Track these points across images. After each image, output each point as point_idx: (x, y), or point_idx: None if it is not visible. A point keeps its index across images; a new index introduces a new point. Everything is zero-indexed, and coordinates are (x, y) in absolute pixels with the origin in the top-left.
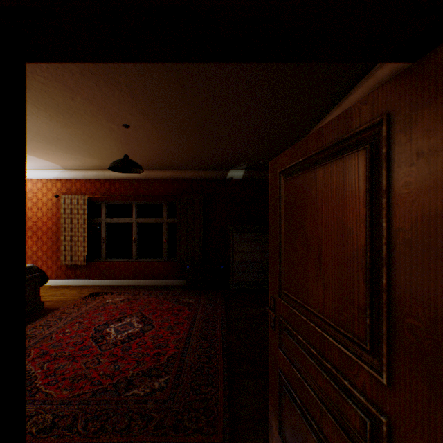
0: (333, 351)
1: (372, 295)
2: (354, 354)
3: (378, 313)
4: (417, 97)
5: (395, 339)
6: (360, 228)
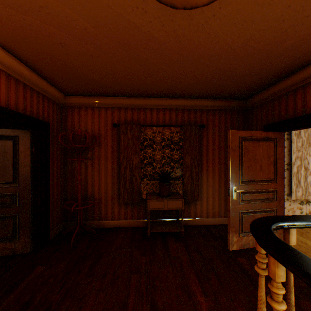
0: (1, 189)
1: (15, 171)
2: (9, 185)
3: (16, 174)
4: (25, 135)
5: (21, 177)
6: (12, 157)
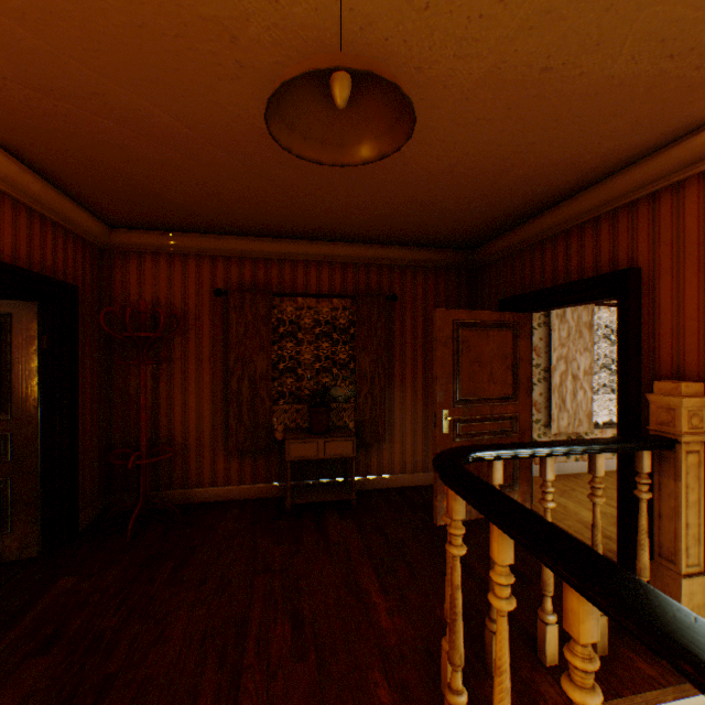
0: None
1: (3, 387)
2: None
3: (6, 393)
4: (26, 313)
5: (16, 399)
6: None
